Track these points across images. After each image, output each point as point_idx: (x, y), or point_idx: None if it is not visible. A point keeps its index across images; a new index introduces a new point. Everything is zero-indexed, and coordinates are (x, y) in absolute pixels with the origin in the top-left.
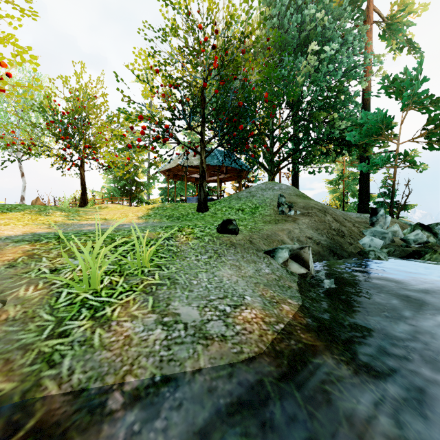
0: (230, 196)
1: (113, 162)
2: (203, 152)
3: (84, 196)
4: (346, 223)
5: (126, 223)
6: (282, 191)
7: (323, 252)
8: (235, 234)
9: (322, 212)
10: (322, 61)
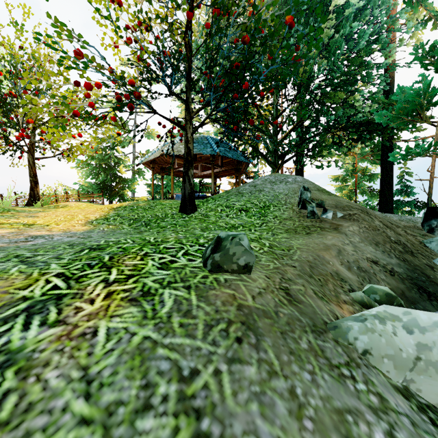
0: (228, 192)
1: (72, 146)
2: (189, 126)
3: (33, 192)
4: (397, 230)
5: (56, 232)
6: (298, 184)
7: (409, 292)
8: (247, 272)
9: (365, 213)
10: (336, 31)
